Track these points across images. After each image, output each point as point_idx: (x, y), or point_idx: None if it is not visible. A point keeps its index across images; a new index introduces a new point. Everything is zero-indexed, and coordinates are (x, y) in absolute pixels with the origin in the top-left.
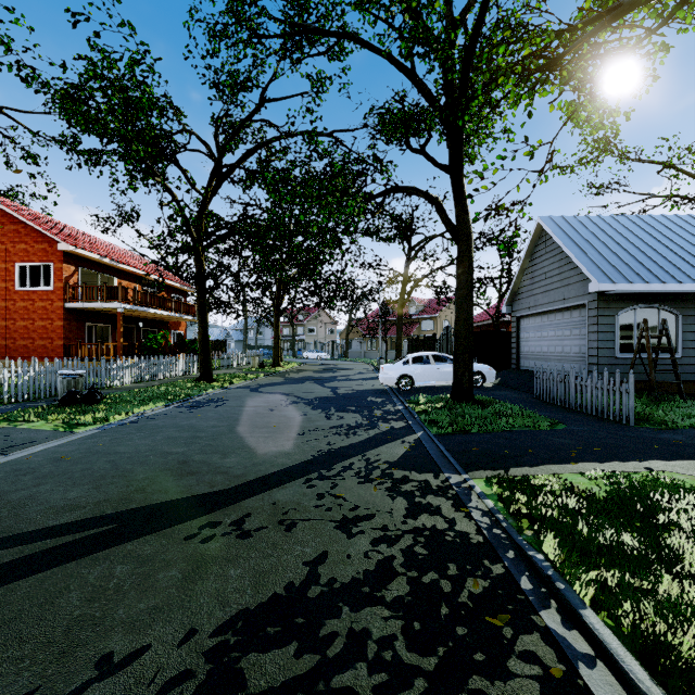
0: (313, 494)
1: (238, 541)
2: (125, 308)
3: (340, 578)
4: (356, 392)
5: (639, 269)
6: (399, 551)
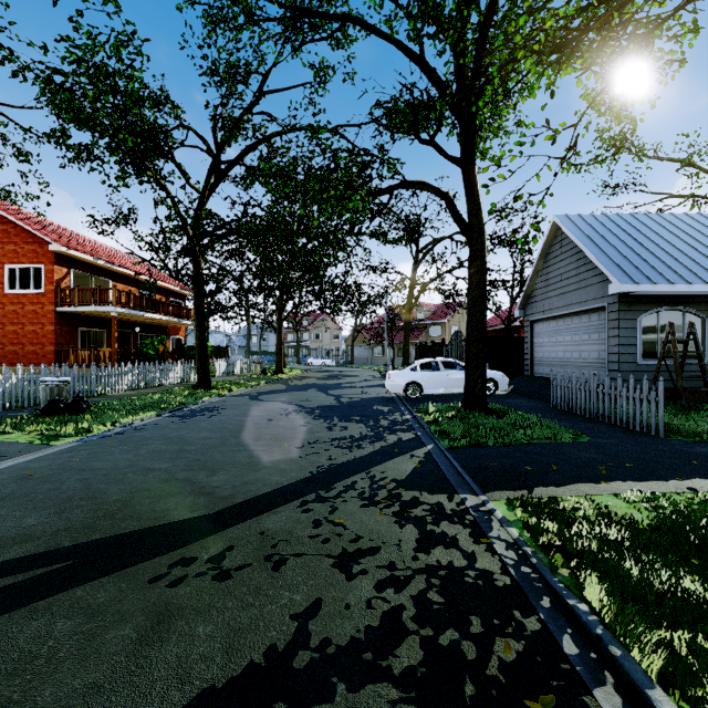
0: (308, 521)
1: (213, 584)
2: (120, 312)
3: (335, 638)
4: (361, 400)
5: (662, 270)
6: (409, 598)
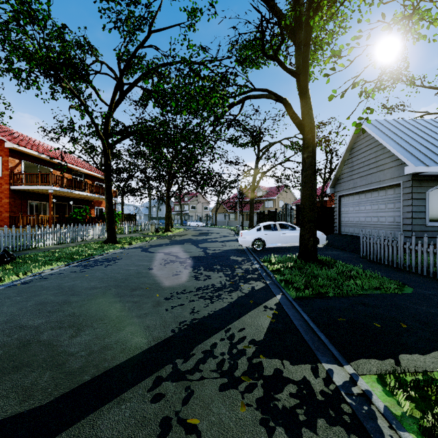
0: (155, 421)
1: None
2: (55, 190)
3: None
4: (221, 252)
5: None
6: None
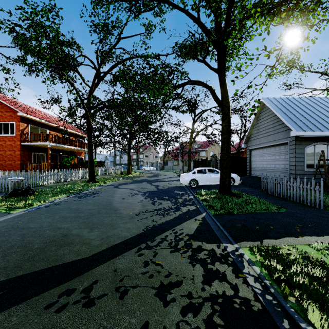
0: (141, 262)
1: (83, 310)
2: (52, 145)
3: None
4: (168, 188)
5: (317, 124)
6: (202, 321)
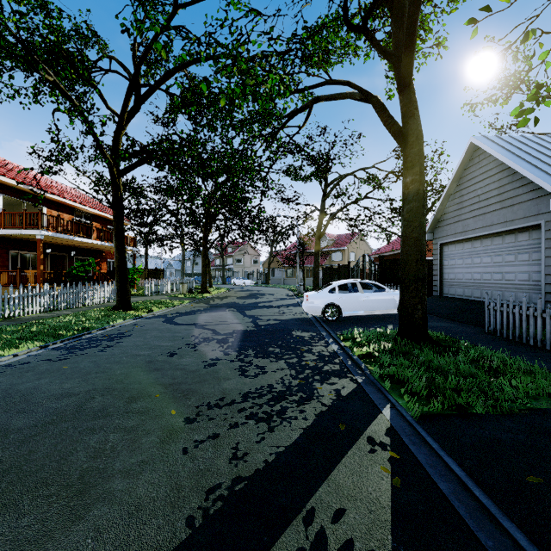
0: None
1: None
2: (47, 236)
3: None
4: (279, 323)
5: None
6: None
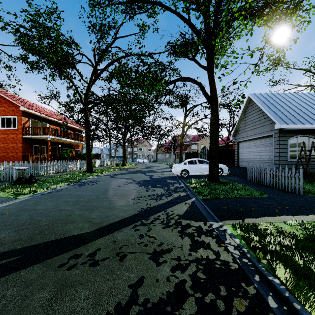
0: (137, 235)
1: (90, 268)
2: (51, 138)
3: (151, 298)
4: (161, 177)
5: (299, 118)
6: (188, 276)
